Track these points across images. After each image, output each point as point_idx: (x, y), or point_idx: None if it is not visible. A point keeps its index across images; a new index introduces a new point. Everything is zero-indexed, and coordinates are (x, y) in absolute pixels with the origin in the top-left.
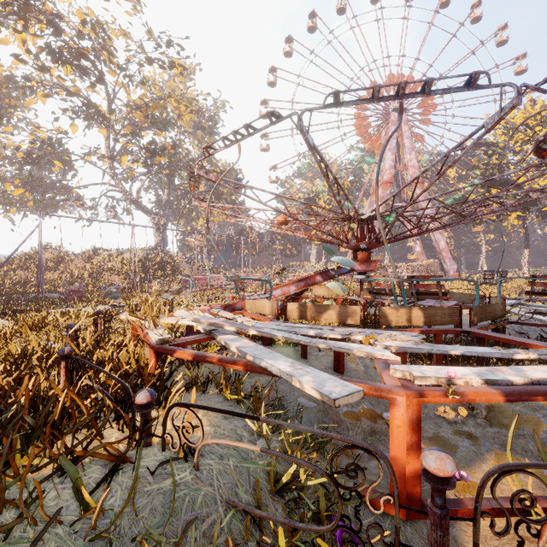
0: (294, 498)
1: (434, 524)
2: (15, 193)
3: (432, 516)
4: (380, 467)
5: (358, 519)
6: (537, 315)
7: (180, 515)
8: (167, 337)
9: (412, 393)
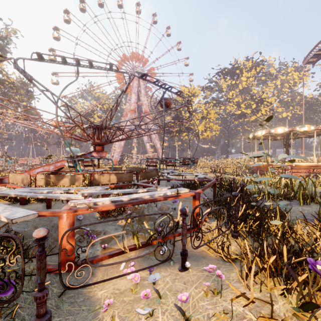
0: None
1: (37, 260)
2: None
3: (37, 257)
4: (14, 243)
5: (3, 272)
6: (171, 176)
7: None
8: None
9: (71, 211)
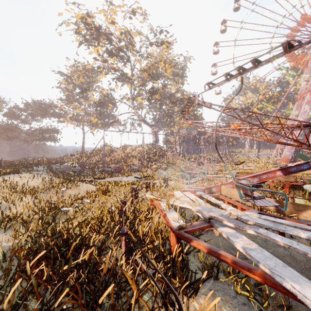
0: None
1: None
2: (94, 121)
3: None
4: None
5: None
6: None
7: None
8: (182, 224)
9: None
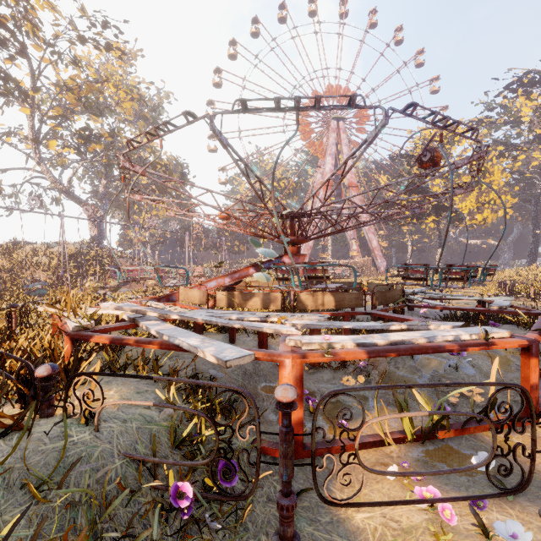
0: (192, 450)
1: (282, 440)
2: None
3: (281, 434)
4: (246, 404)
5: (230, 448)
6: (428, 300)
7: (75, 467)
8: (86, 324)
9: (297, 355)
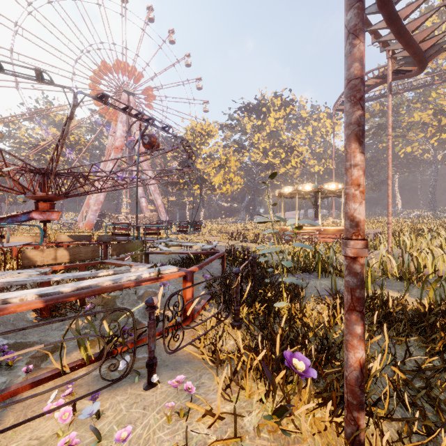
0: None
1: None
2: None
3: None
4: None
5: None
6: (165, 247)
7: None
8: None
9: None
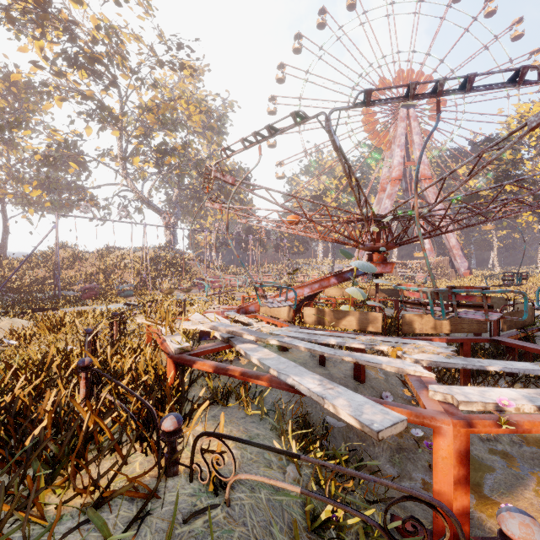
0: (332, 537)
1: None
2: (33, 194)
3: None
4: (446, 526)
5: None
6: None
7: None
8: (186, 346)
9: (459, 422)
